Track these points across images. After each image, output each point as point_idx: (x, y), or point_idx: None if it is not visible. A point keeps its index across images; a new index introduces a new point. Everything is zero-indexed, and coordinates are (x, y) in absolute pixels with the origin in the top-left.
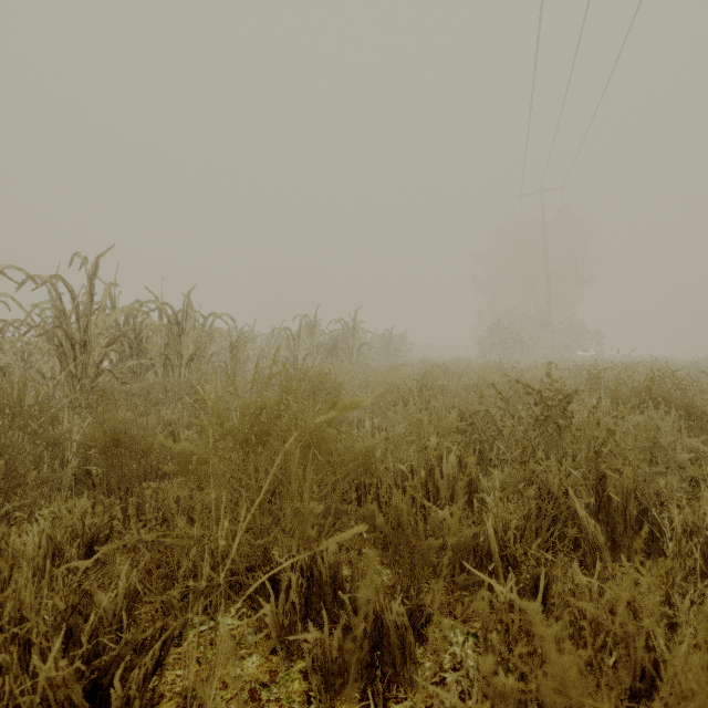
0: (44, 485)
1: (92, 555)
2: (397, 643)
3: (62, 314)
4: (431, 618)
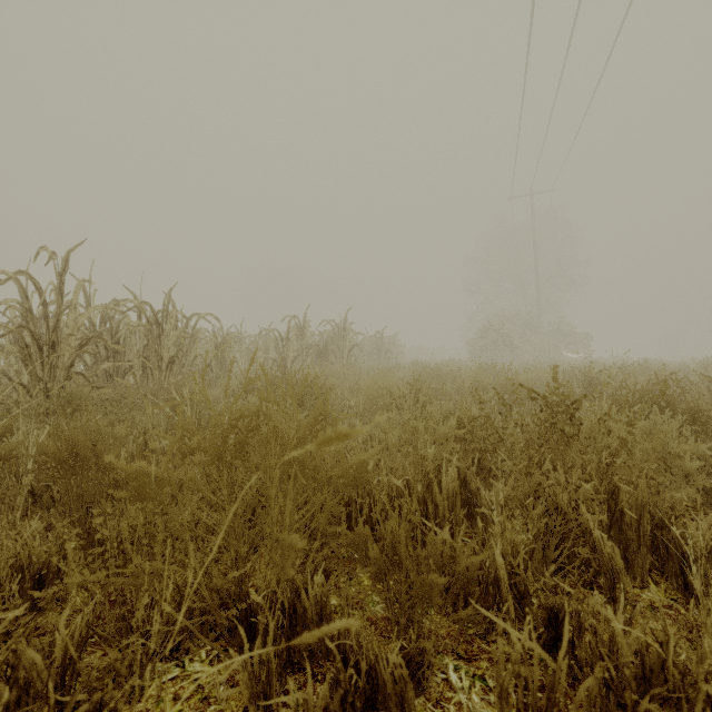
0: None
1: (41, 589)
2: (395, 699)
3: (28, 313)
4: (434, 664)
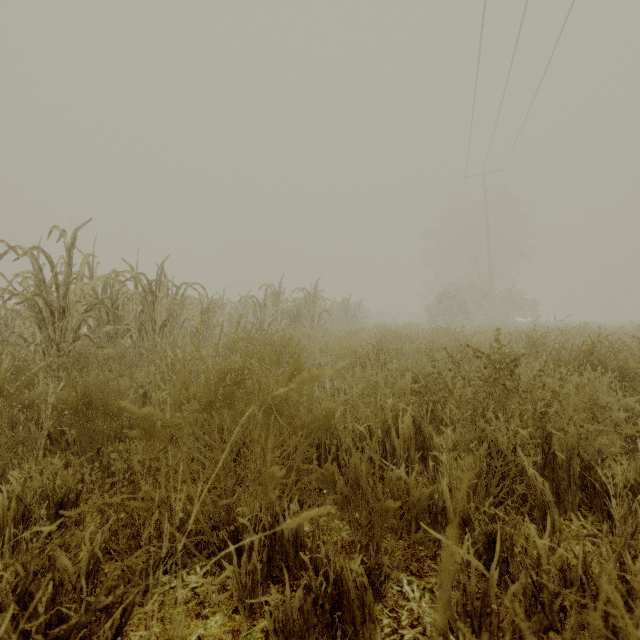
0: (20, 445)
1: (62, 515)
2: (357, 602)
3: (42, 283)
4: (390, 576)
